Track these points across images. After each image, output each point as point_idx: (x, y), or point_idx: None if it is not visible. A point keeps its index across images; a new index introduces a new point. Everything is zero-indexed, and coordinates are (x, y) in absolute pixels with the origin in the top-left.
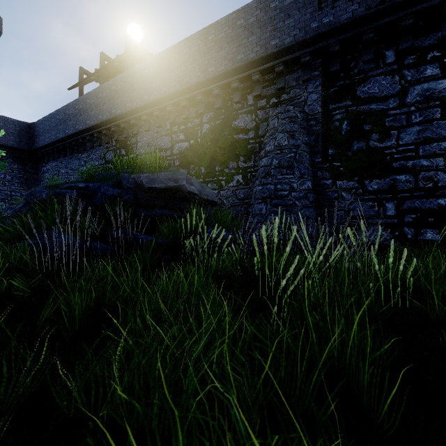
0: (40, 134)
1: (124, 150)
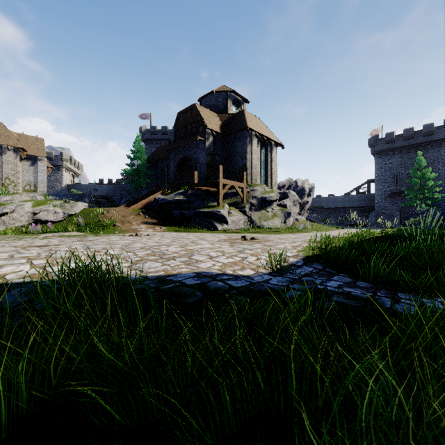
0: None
1: None
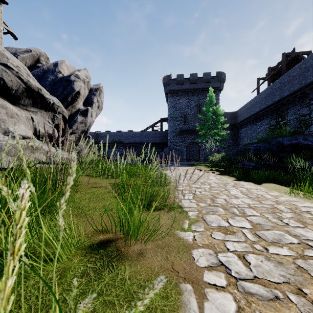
0: (239, 116)
1: (280, 118)
